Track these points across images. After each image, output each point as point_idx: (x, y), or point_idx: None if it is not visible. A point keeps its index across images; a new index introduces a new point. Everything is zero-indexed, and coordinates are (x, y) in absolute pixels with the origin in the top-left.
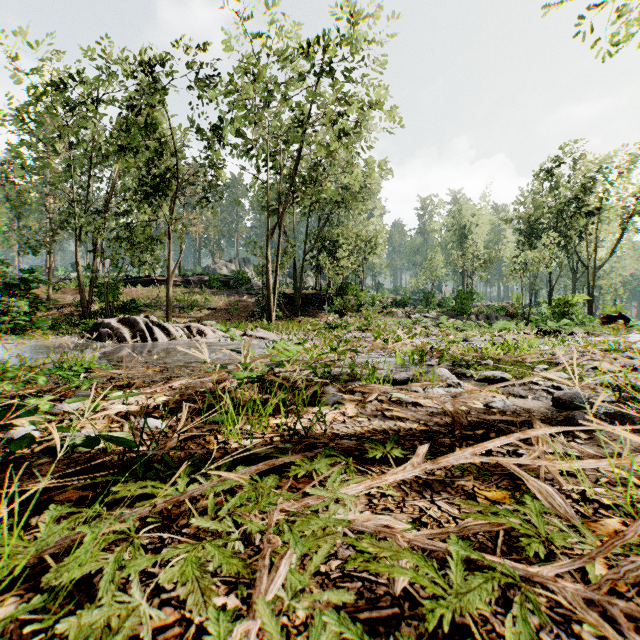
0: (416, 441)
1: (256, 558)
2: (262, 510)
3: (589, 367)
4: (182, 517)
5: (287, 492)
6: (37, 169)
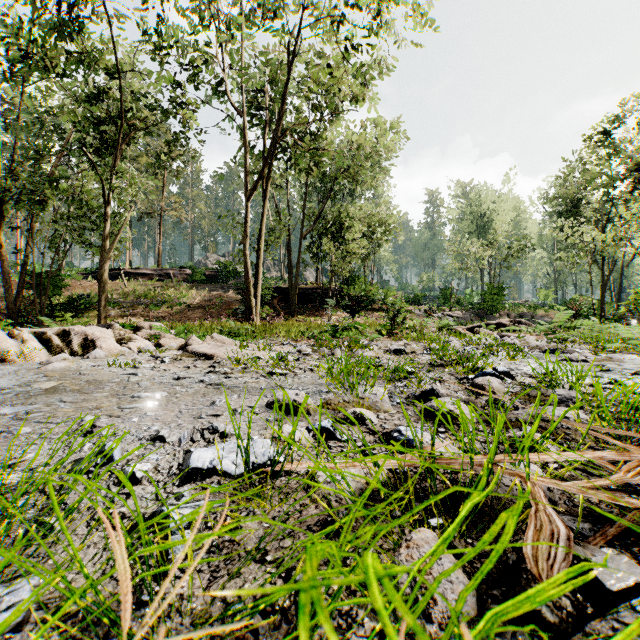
0: None
1: None
2: None
3: None
4: None
5: None
6: None
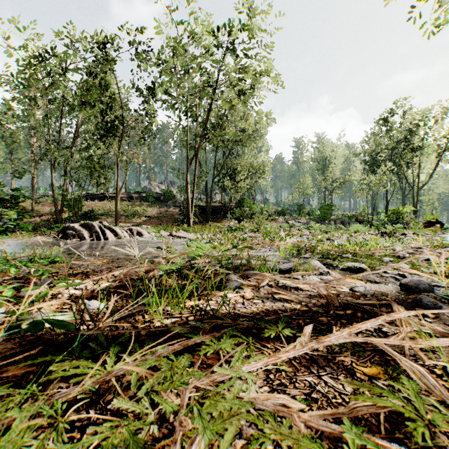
0: (300, 320)
1: (169, 440)
2: (176, 388)
3: (422, 259)
4: (109, 392)
5: (198, 370)
6: (24, 117)
